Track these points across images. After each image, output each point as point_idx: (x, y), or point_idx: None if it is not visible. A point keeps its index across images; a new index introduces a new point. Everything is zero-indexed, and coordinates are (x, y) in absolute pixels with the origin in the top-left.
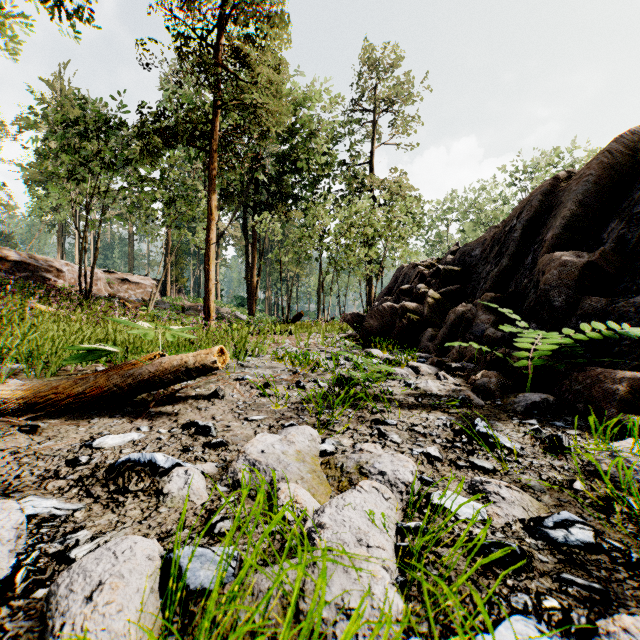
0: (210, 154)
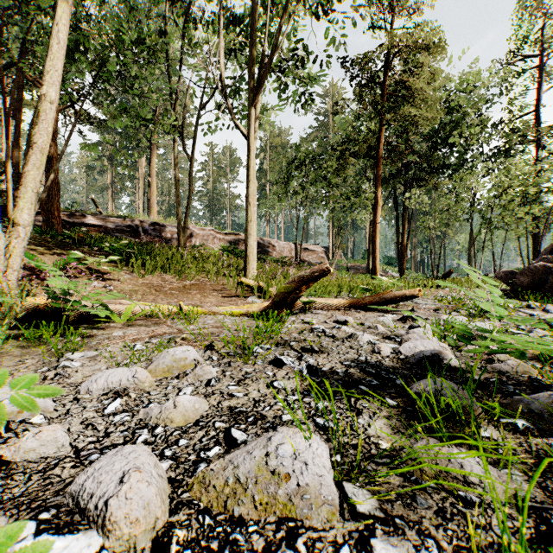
0: (376, 160)
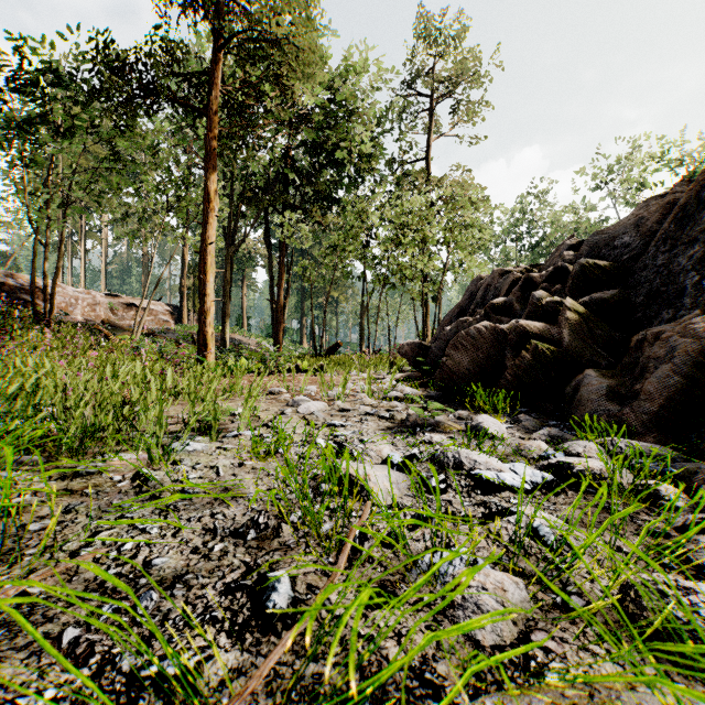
0: (207, 116)
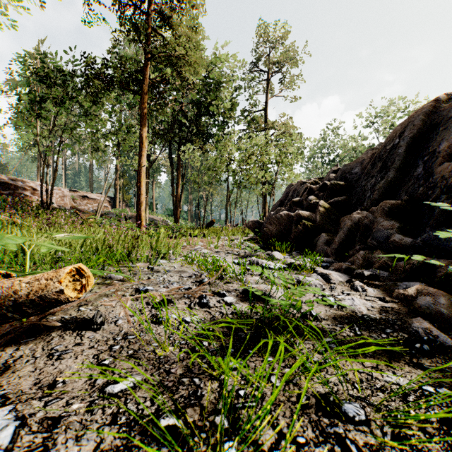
0: (141, 96)
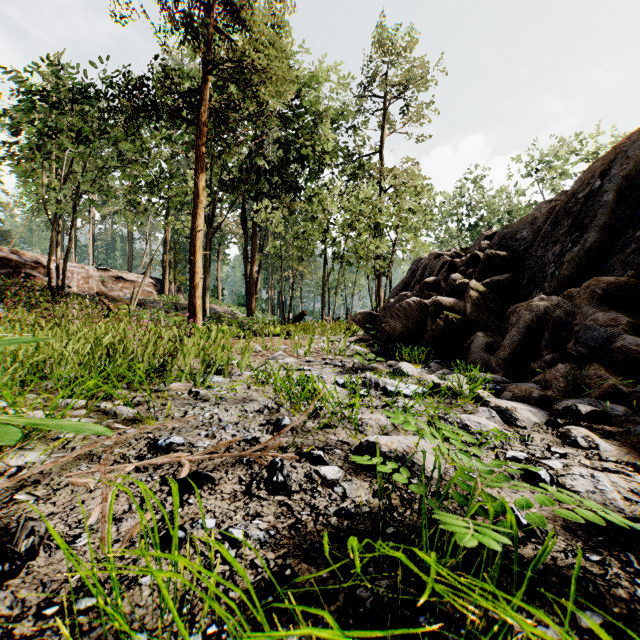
0: (196, 126)
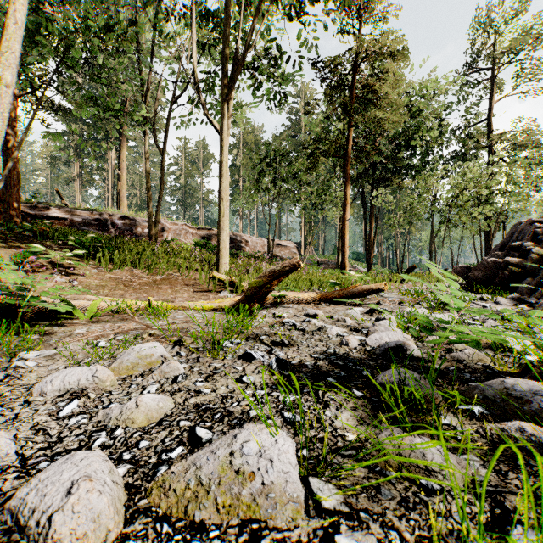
0: (345, 159)
